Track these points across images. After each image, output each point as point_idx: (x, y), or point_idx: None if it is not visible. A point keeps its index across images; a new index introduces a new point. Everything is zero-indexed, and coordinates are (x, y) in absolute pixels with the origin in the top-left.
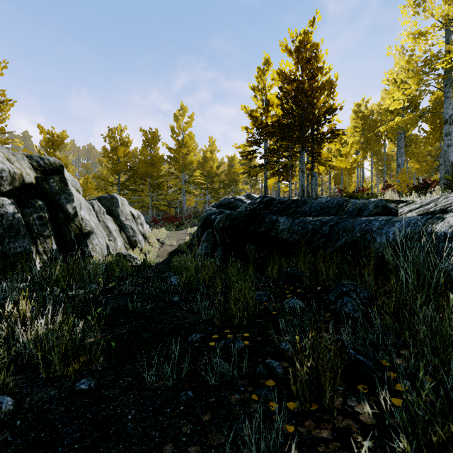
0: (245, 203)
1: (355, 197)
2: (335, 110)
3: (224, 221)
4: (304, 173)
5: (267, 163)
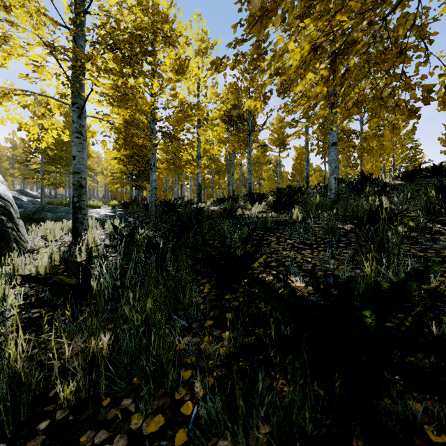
0: (23, 201)
1: (92, 205)
2: (89, 157)
3: (21, 214)
4: (70, 187)
5: (43, 178)
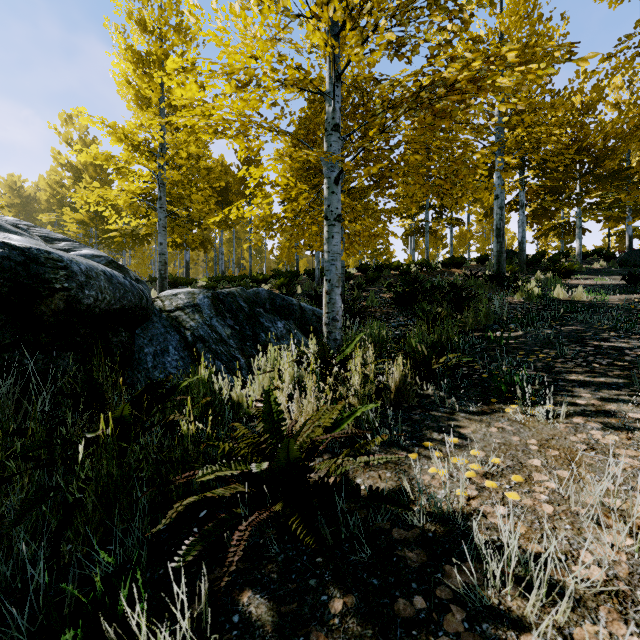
0: None
1: None
2: None
3: None
4: None
5: None
